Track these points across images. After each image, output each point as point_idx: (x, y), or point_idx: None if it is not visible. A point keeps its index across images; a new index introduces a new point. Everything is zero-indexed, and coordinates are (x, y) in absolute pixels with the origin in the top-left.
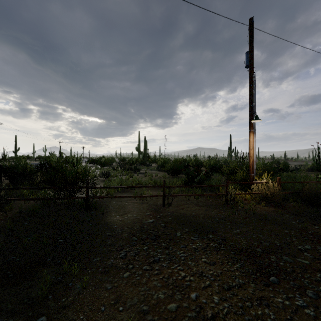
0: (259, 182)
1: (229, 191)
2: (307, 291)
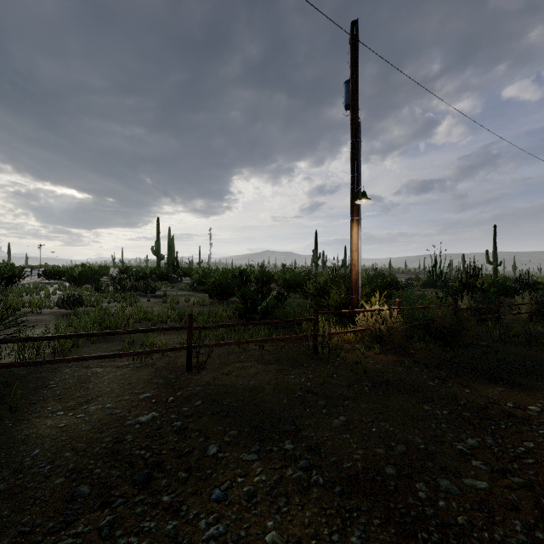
0: (368, 310)
1: (321, 329)
2: None
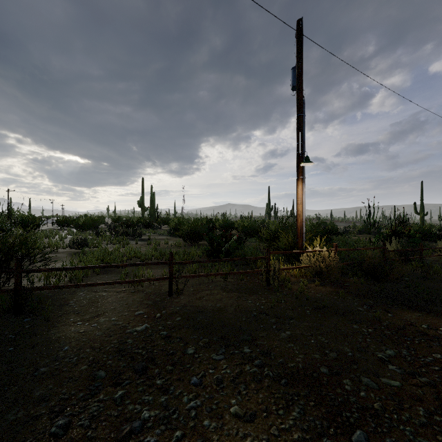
0: (310, 250)
1: (272, 265)
2: None
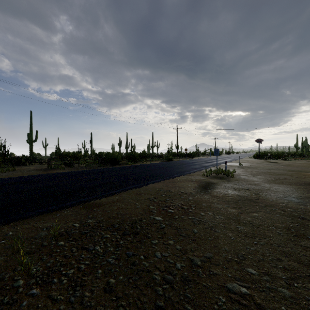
0: None
1: None
2: None
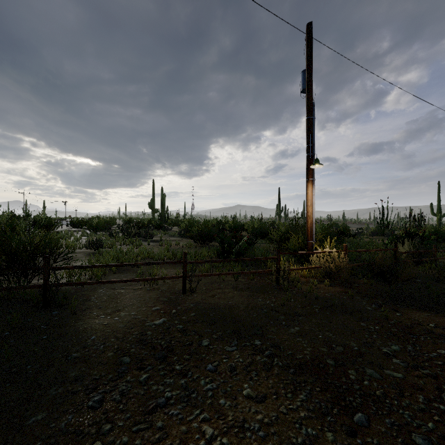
0: (320, 251)
1: (282, 266)
2: (413, 435)
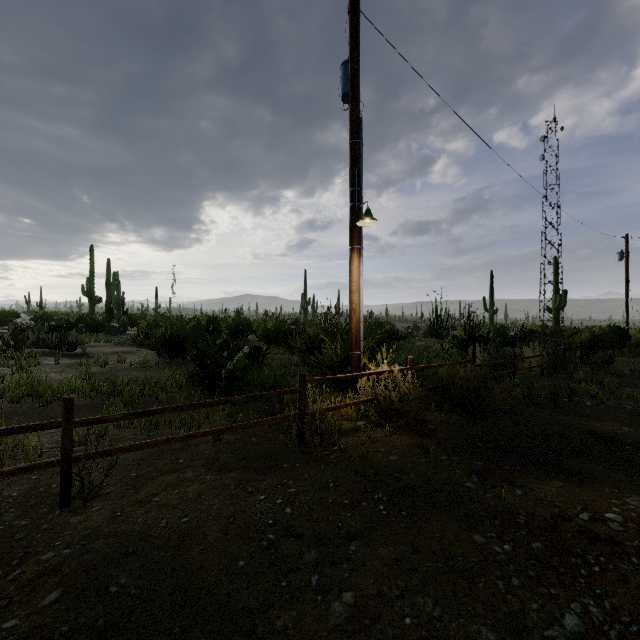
0: (375, 372)
1: (310, 405)
2: None
